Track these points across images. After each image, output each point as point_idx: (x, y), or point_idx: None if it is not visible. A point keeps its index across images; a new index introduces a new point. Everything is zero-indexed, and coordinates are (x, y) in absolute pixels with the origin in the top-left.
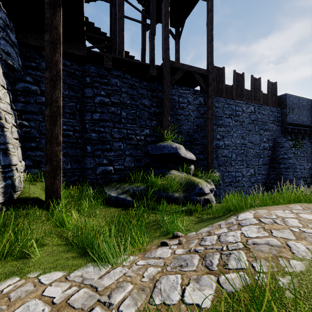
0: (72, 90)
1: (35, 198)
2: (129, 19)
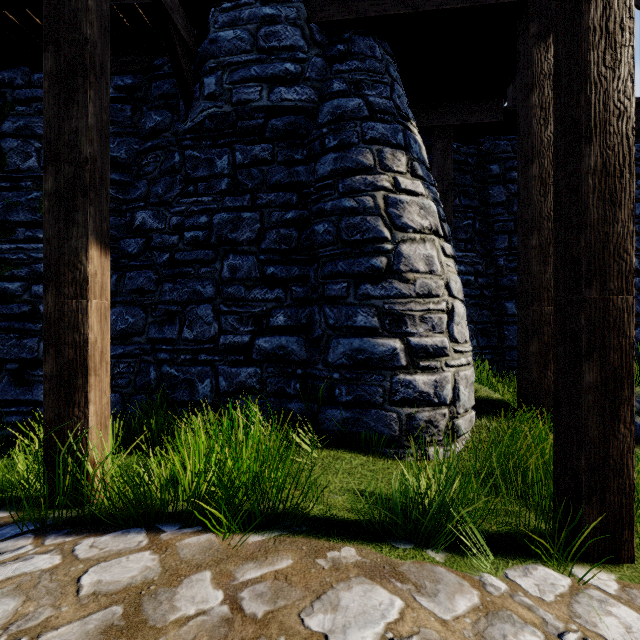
0: (464, 195)
1: (502, 401)
2: None
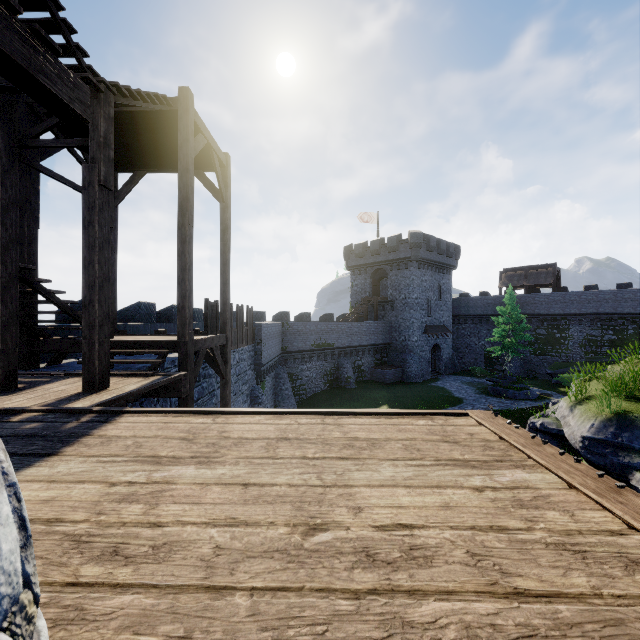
0: None
1: None
2: (49, 174)
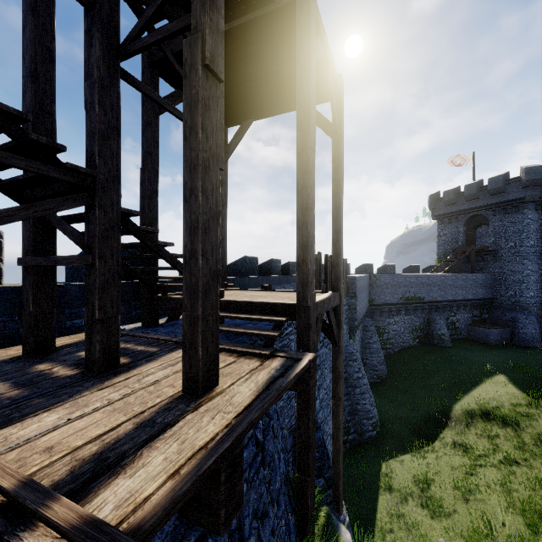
0: None
1: None
2: (156, 100)
